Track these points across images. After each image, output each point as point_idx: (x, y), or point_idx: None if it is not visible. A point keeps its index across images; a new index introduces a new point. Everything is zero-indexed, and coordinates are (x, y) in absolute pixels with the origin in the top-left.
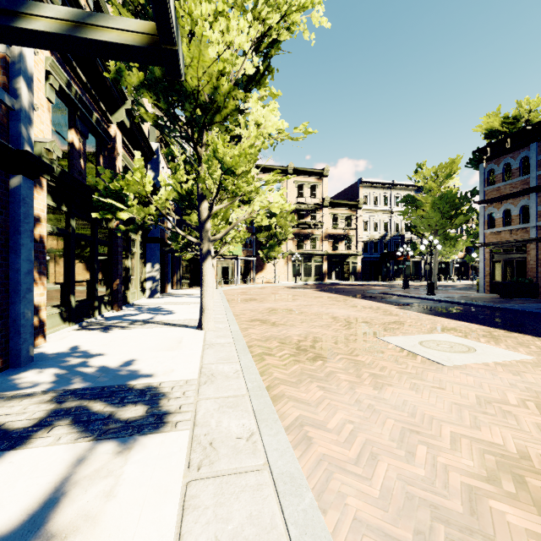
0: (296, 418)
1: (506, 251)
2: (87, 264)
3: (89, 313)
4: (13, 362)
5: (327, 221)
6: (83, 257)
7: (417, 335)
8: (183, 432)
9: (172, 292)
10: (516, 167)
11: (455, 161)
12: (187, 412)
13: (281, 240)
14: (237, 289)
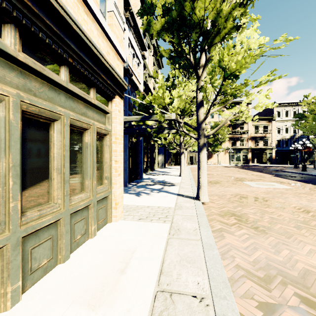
0: None
1: None
2: (146, 156)
3: (146, 171)
4: (140, 178)
5: (251, 129)
6: (145, 154)
7: (259, 182)
8: (178, 186)
9: (168, 167)
10: None
11: None
12: (178, 185)
13: (221, 142)
14: (196, 167)
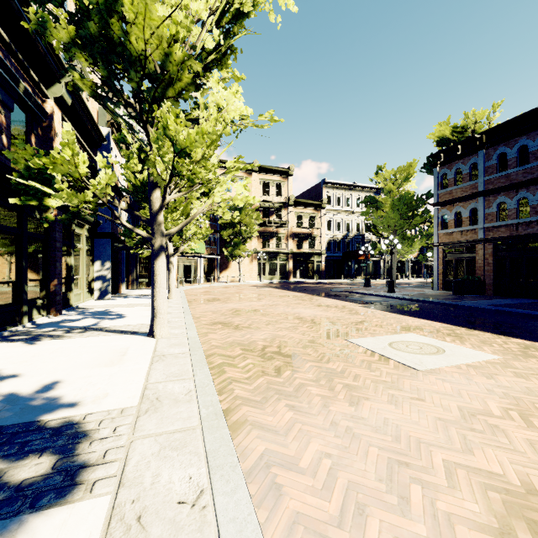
0: (261, 455)
1: (458, 251)
2: (12, 261)
3: (14, 320)
4: None
5: (292, 220)
6: (5, 253)
7: (385, 335)
8: (101, 499)
9: (127, 293)
10: (466, 173)
11: (412, 164)
12: (113, 463)
13: (246, 238)
14: (199, 288)
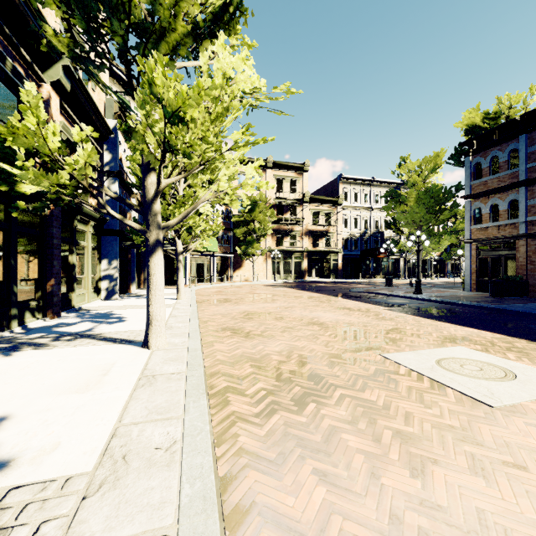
0: None
1: (493, 248)
2: None
3: (0, 324)
4: None
5: (307, 217)
6: None
7: (427, 349)
8: None
9: (137, 293)
10: (505, 160)
11: (439, 154)
12: None
13: (259, 236)
14: (212, 288)
